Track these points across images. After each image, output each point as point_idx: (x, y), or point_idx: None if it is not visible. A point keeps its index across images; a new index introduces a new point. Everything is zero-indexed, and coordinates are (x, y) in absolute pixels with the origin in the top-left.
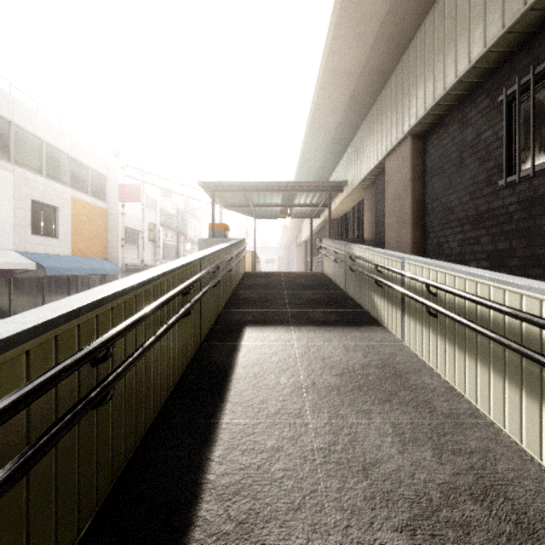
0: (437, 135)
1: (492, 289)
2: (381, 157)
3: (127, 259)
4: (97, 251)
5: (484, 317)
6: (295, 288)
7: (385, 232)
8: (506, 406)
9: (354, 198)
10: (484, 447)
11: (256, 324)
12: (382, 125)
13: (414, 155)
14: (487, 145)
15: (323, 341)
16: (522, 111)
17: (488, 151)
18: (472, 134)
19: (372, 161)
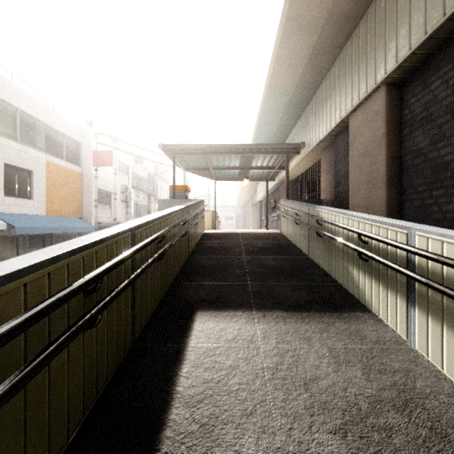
0: (421, 81)
1: None
2: (346, 114)
3: (100, 218)
4: (72, 211)
5: None
6: (255, 251)
7: (349, 192)
8: None
9: (310, 160)
10: None
11: (210, 307)
12: (347, 80)
13: (389, 106)
14: None
15: (298, 339)
16: None
17: None
18: None
19: (334, 119)
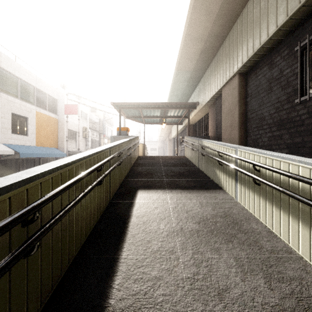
0: (254, 73)
1: (301, 168)
2: (220, 87)
3: (69, 148)
4: (52, 143)
5: (295, 186)
6: (168, 165)
7: (222, 132)
8: (311, 247)
9: (203, 112)
10: (299, 276)
11: (145, 188)
12: (220, 68)
13: (240, 85)
14: (287, 78)
15: (186, 199)
16: (310, 56)
17: (288, 81)
18: (277, 72)
19: (214, 90)
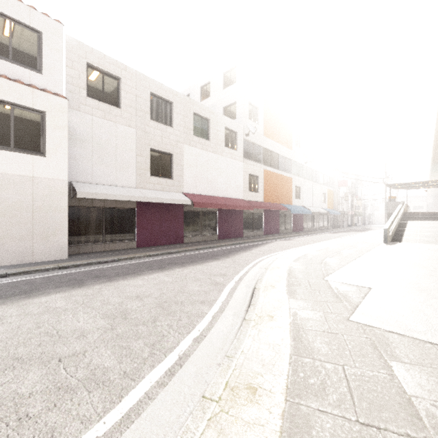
0: None
1: None
2: None
3: (339, 209)
4: (331, 207)
5: None
6: (423, 216)
7: None
8: None
9: None
10: None
11: (410, 220)
12: None
13: None
14: None
15: (425, 222)
16: None
17: None
18: None
19: None
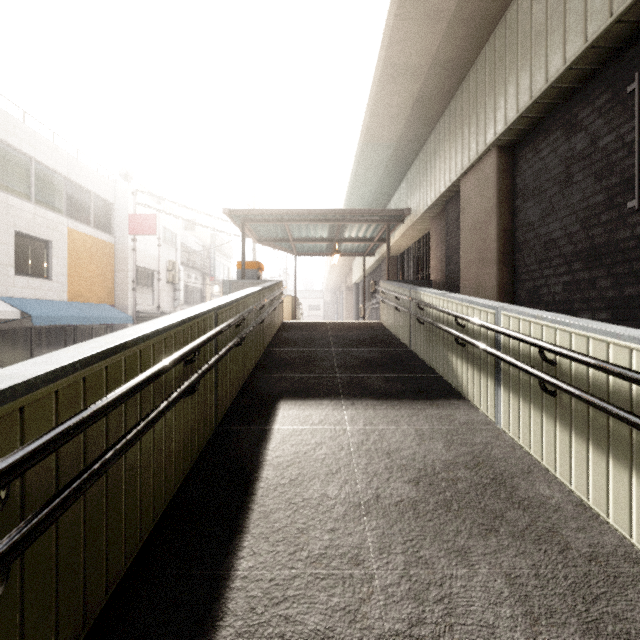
0: (532, 146)
1: None
2: (456, 177)
3: (139, 305)
4: (102, 296)
5: None
6: (346, 344)
7: (460, 272)
8: None
9: (418, 231)
10: None
11: (295, 397)
12: (457, 136)
13: (500, 172)
14: (608, 154)
15: (386, 422)
16: None
17: (609, 162)
18: (584, 141)
19: (443, 182)
